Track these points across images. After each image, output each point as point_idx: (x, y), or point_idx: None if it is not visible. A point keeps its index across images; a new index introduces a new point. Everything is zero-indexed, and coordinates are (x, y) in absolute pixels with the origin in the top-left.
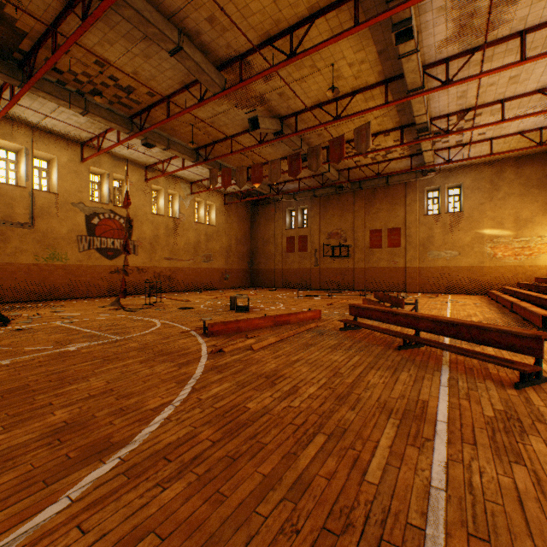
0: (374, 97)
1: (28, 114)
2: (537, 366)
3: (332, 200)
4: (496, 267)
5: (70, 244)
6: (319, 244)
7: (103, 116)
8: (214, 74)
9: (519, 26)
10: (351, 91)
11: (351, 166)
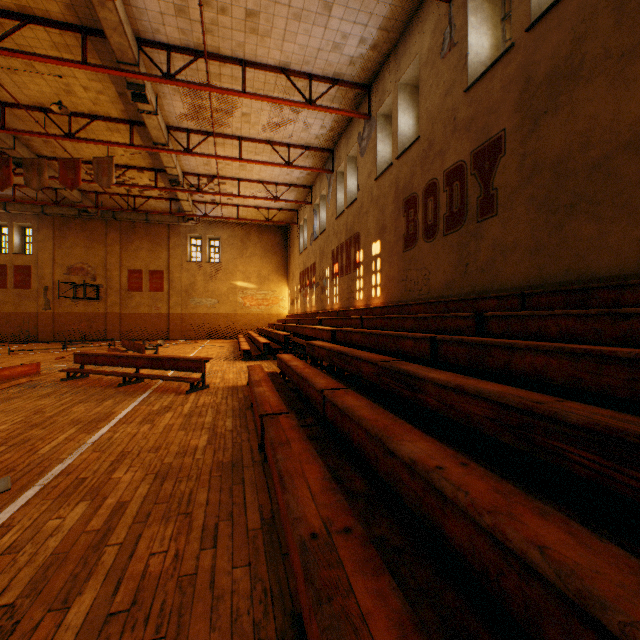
0: (121, 131)
1: None
2: (201, 378)
3: (76, 224)
4: (246, 314)
5: None
6: (53, 279)
7: None
8: None
9: (238, 133)
10: (91, 113)
11: (101, 190)
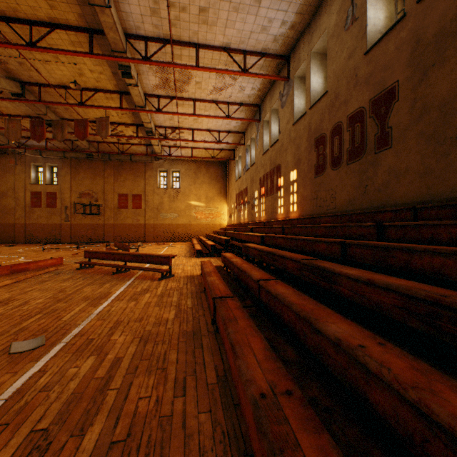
0: (114, 99)
1: None
2: (168, 269)
3: (85, 164)
4: (197, 224)
5: None
6: (70, 201)
7: None
8: None
9: (192, 96)
10: (94, 88)
11: (101, 140)
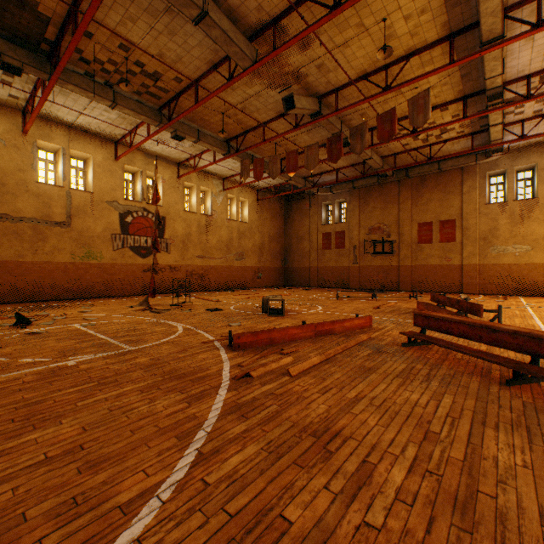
0: (433, 60)
1: (63, 112)
2: None
3: (374, 191)
4: None
5: (105, 242)
6: (358, 239)
7: (132, 108)
8: (243, 45)
9: None
10: (405, 53)
11: (397, 151)
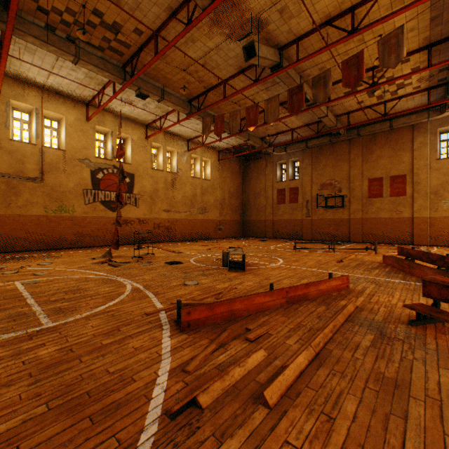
0: None
1: (33, 73)
2: None
3: (325, 150)
4: None
5: (76, 197)
6: (310, 195)
7: (95, 64)
8: None
9: None
10: None
11: (351, 109)
